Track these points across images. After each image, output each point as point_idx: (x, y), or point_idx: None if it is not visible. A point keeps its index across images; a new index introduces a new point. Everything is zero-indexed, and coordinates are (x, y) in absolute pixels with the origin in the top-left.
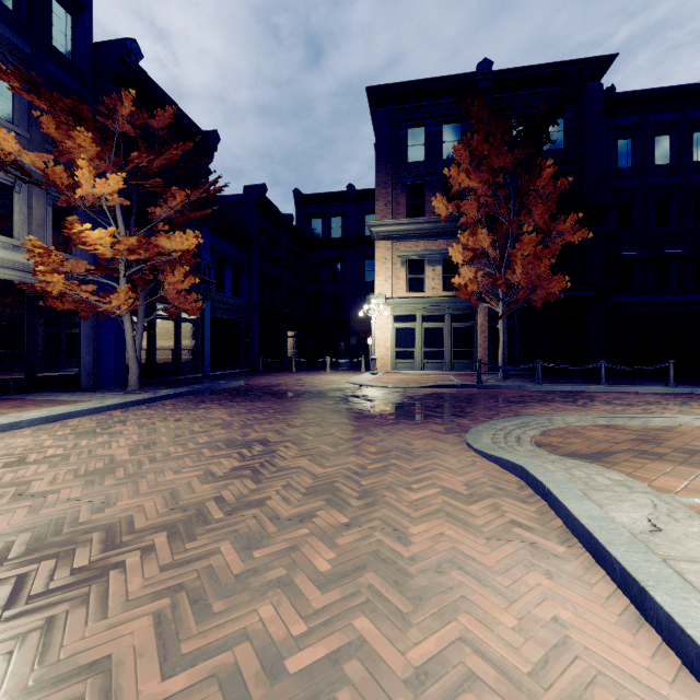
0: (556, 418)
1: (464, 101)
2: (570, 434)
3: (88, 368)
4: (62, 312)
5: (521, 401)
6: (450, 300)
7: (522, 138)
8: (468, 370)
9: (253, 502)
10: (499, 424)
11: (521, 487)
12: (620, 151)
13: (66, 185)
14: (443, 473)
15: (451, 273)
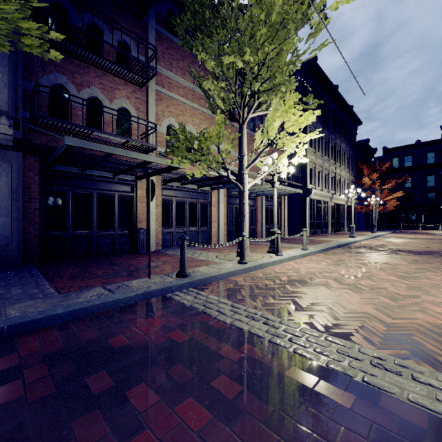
0: None
1: None
2: None
3: (356, 225)
4: (354, 211)
5: None
6: None
7: None
8: None
9: None
10: None
11: None
12: None
13: (368, 184)
14: None
15: None
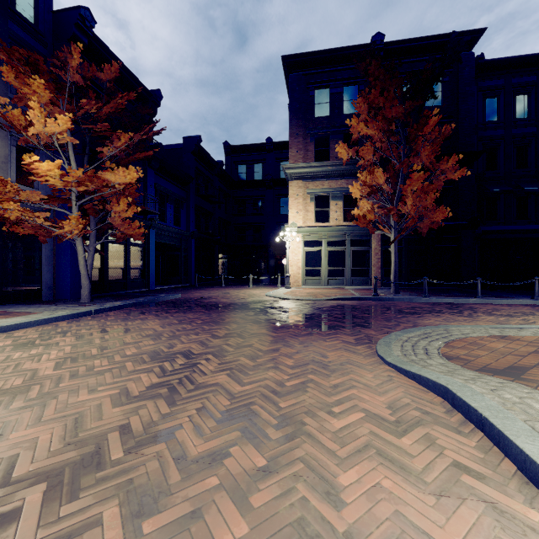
0: (452, 329)
1: (363, 62)
2: (471, 345)
3: (48, 283)
4: (25, 236)
5: (414, 312)
6: (349, 228)
7: (411, 93)
8: (364, 285)
9: (161, 433)
10: (403, 335)
11: (447, 410)
12: (488, 107)
13: (24, 126)
14: (362, 391)
15: (350, 207)
